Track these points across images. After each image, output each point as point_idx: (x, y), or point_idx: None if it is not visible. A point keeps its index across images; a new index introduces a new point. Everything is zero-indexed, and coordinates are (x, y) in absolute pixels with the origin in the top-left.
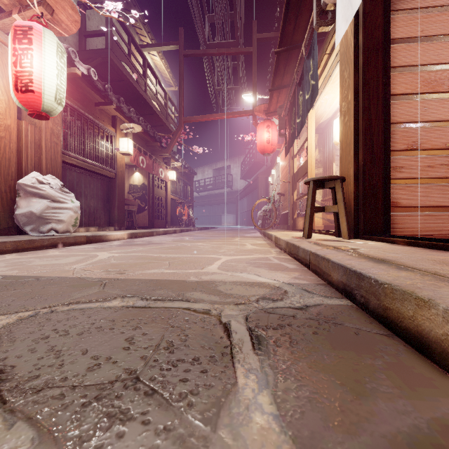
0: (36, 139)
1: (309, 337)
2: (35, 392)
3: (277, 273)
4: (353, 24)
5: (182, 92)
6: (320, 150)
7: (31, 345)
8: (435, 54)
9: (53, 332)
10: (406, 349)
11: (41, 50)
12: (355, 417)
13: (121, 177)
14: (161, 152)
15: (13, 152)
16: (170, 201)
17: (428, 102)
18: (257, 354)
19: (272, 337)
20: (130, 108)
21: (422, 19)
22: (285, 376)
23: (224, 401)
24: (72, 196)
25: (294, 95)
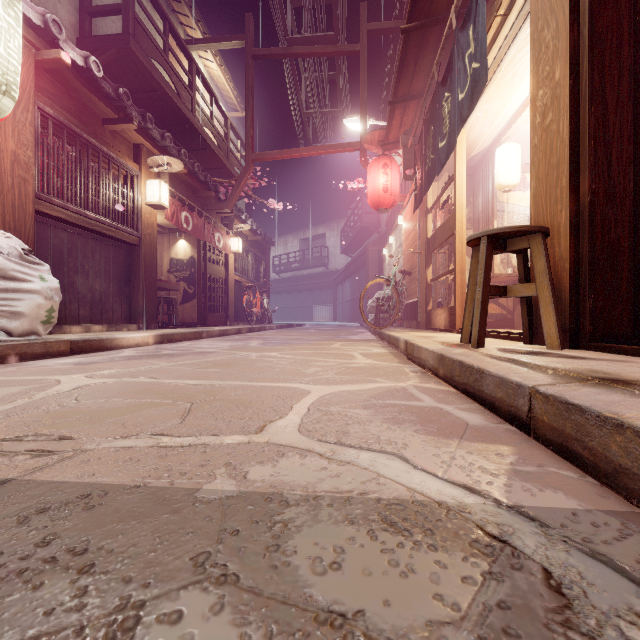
0: None
1: None
2: None
3: (454, 448)
4: None
5: (251, 114)
6: (470, 201)
7: None
8: None
9: None
10: None
11: None
12: None
13: (150, 243)
14: (217, 207)
15: None
16: (232, 285)
17: None
18: None
19: None
20: (164, 132)
21: None
22: None
23: None
24: (45, 269)
25: (432, 104)
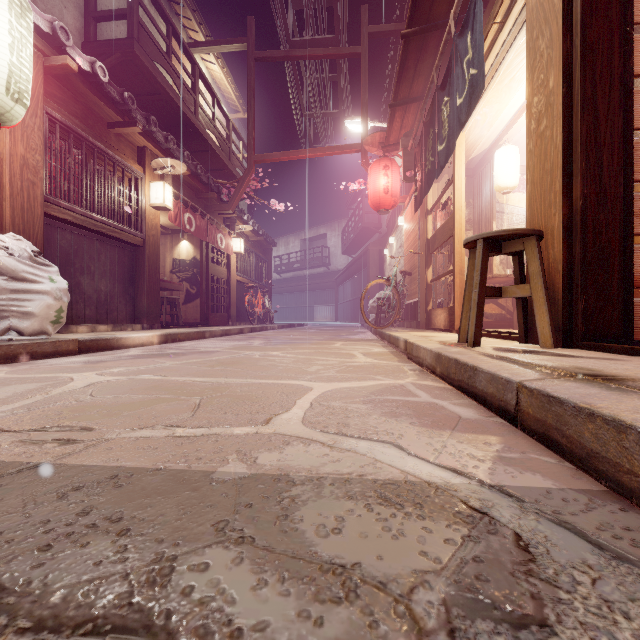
0: None
1: None
2: None
3: (445, 438)
4: None
5: (253, 116)
6: (470, 203)
7: None
8: None
9: None
10: None
11: None
12: None
13: (154, 244)
14: (219, 209)
15: None
16: (235, 285)
17: None
18: None
19: None
20: (167, 135)
21: None
22: None
23: None
24: (54, 270)
25: (432, 108)
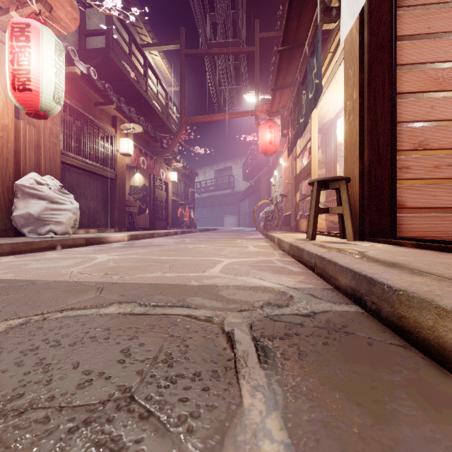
0: (35, 140)
1: (319, 349)
2: (17, 414)
3: (281, 276)
4: (358, 21)
5: (184, 92)
6: (324, 151)
7: (19, 357)
8: (442, 51)
9: (43, 343)
10: (425, 363)
11: (38, 48)
12: (377, 446)
13: (122, 178)
14: (162, 153)
15: (11, 152)
16: (171, 202)
17: (435, 100)
18: (264, 368)
19: (279, 348)
20: (130, 108)
21: (429, 16)
22: (296, 395)
23: (229, 426)
24: (71, 197)
25: (297, 94)
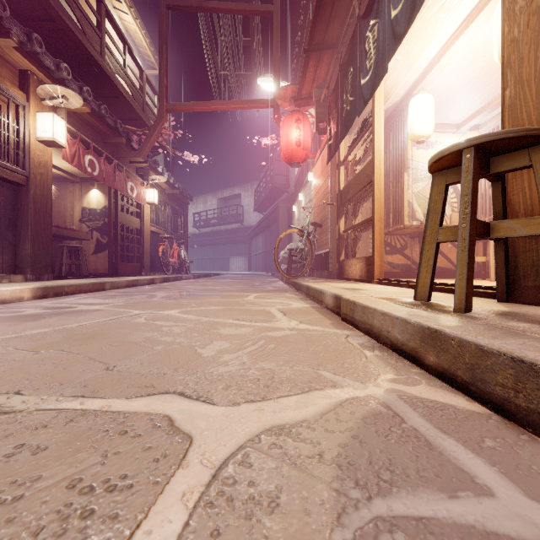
0: None
1: None
2: None
3: None
4: None
5: (165, 64)
6: None
7: None
8: None
9: None
10: None
11: None
12: None
13: (42, 184)
14: (129, 155)
15: None
16: (148, 235)
17: None
18: None
19: None
20: (59, 62)
21: None
22: None
23: None
24: None
25: (351, 44)
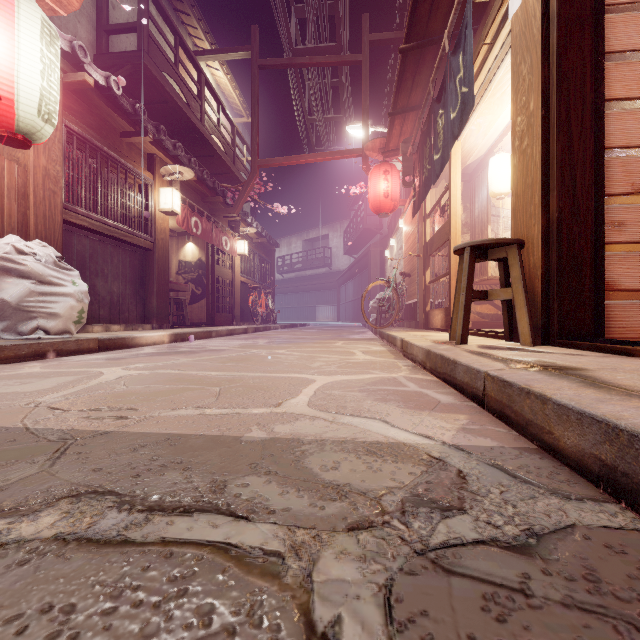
0: (19, 184)
1: None
2: None
3: (423, 416)
4: None
5: (257, 122)
6: (467, 207)
7: None
8: None
9: None
10: None
11: (12, 29)
12: None
13: (163, 247)
14: (224, 212)
15: None
16: (239, 286)
17: None
18: None
19: None
20: (176, 143)
21: None
22: None
23: None
24: (75, 274)
25: (428, 118)
